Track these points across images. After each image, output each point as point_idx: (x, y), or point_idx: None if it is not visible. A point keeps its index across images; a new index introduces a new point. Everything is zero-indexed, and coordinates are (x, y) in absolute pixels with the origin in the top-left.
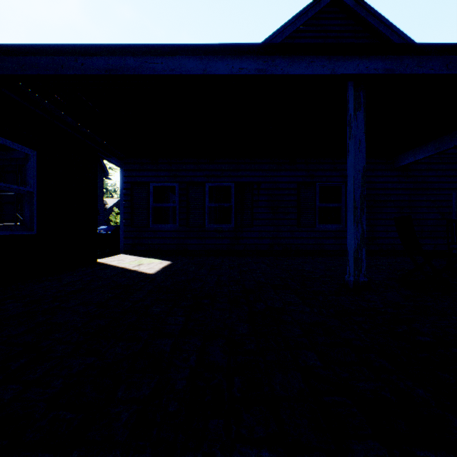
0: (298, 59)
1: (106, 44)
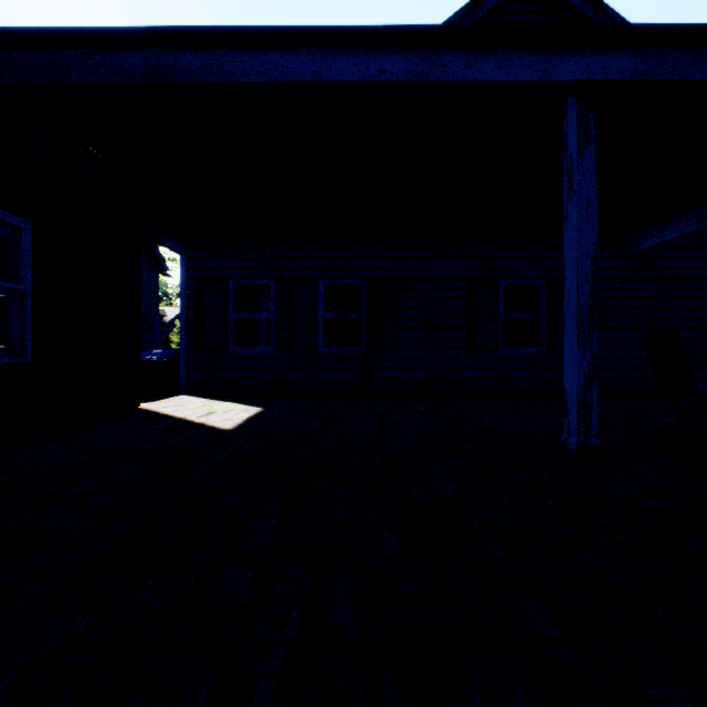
0: (483, 55)
1: (143, 28)
